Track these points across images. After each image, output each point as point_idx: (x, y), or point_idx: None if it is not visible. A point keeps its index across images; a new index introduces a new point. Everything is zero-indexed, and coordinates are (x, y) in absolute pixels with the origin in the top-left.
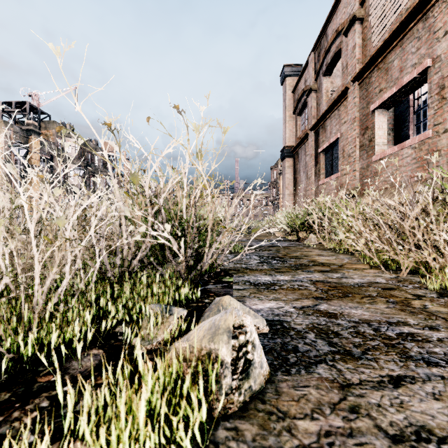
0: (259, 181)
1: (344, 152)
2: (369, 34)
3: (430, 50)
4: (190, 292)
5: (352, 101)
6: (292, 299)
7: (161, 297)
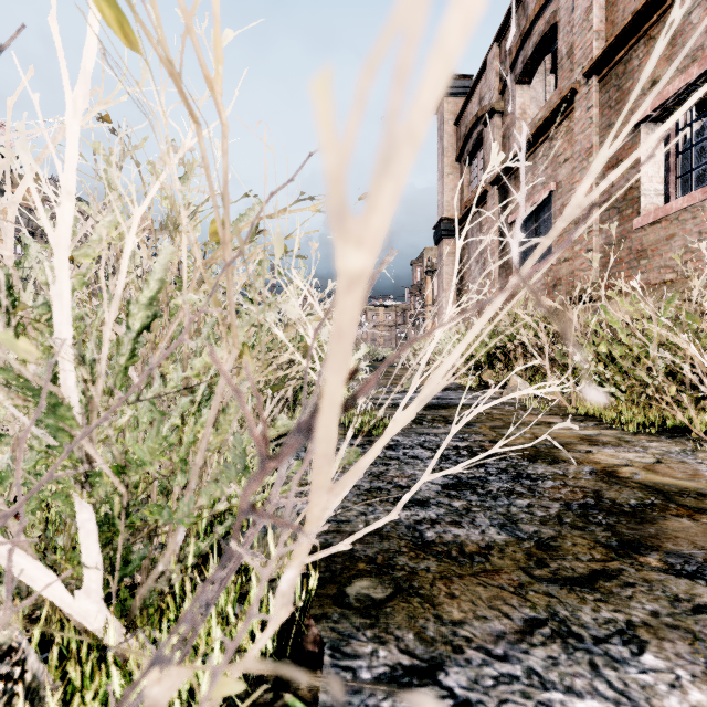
0: (493, 157)
1: None
2: None
3: None
4: None
5: (585, 116)
6: None
7: None
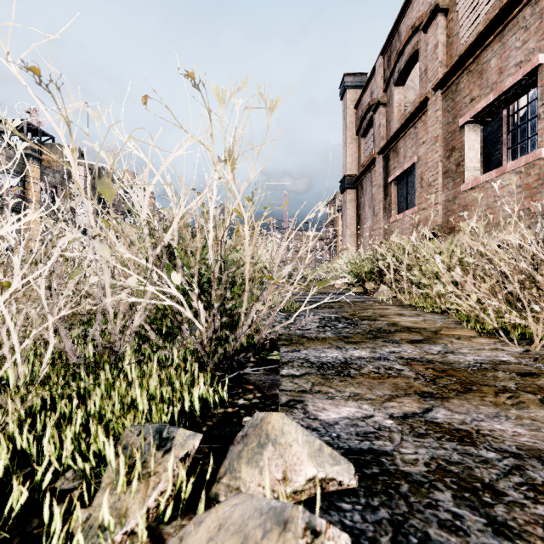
0: (321, 210)
1: (422, 181)
2: (457, 28)
3: (542, 43)
4: (211, 391)
5: (433, 115)
6: (383, 398)
7: (154, 408)
